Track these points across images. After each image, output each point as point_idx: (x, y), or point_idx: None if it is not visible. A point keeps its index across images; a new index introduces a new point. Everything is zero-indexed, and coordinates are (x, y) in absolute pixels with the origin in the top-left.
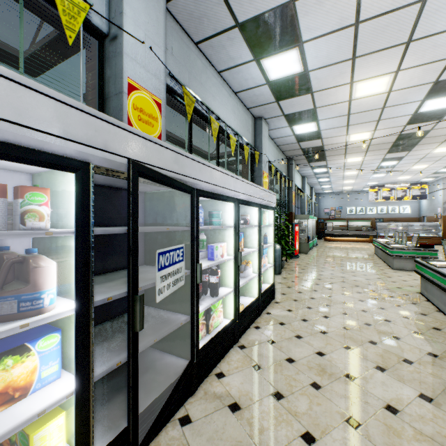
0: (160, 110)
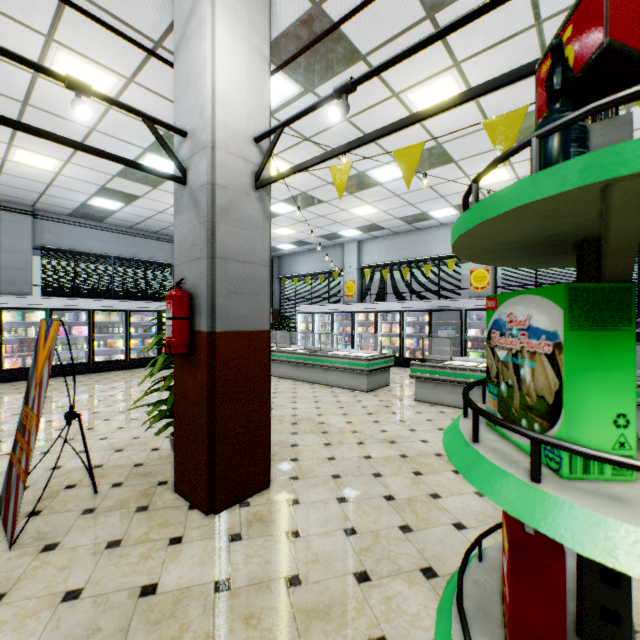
0: (488, 272)
